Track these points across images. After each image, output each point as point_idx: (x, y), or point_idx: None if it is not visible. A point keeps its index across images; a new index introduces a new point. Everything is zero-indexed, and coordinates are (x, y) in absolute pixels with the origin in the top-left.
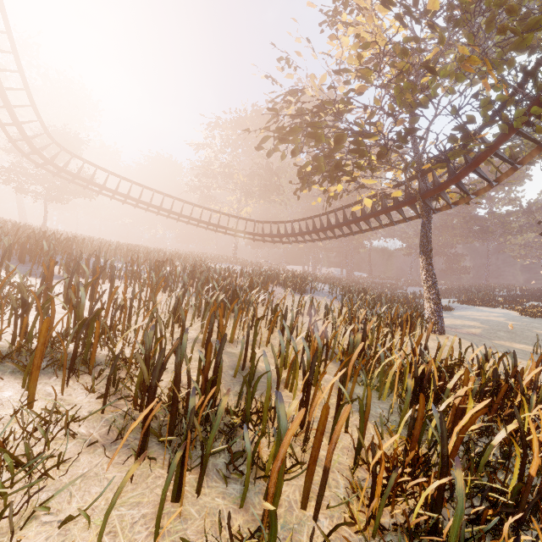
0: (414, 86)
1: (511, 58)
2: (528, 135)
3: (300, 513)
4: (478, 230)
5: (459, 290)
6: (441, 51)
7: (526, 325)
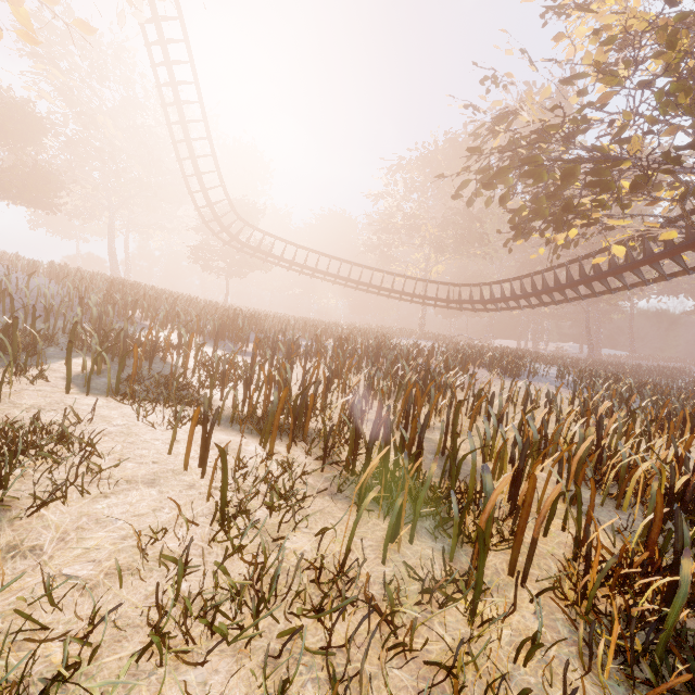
0: (688, 88)
1: None
2: None
3: (507, 579)
4: None
5: None
6: None
7: None
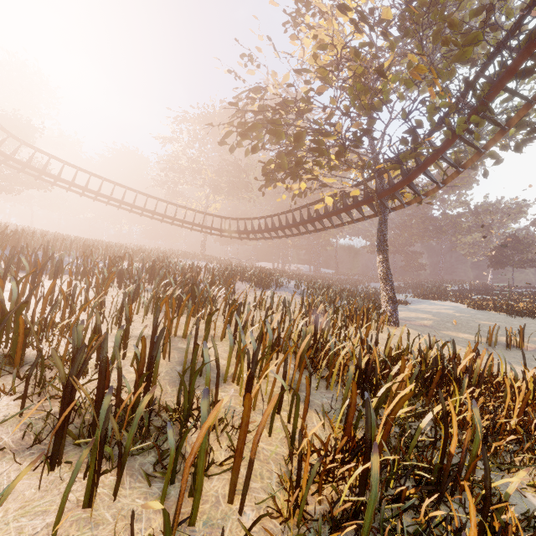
0: (367, 89)
1: (453, 68)
2: (469, 142)
3: (226, 508)
4: (433, 230)
5: (416, 285)
6: (397, 59)
7: (471, 317)
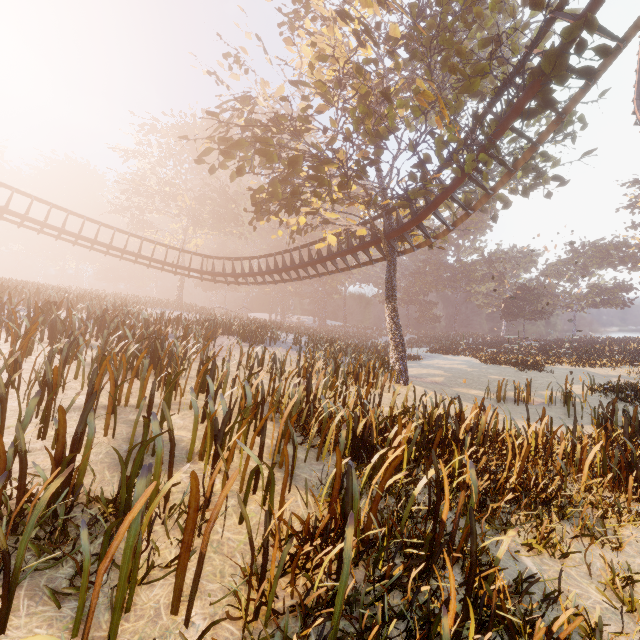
0: (370, 112)
1: (460, 99)
2: (477, 182)
3: (168, 621)
4: (448, 278)
5: (430, 338)
6: (407, 84)
7: (483, 371)
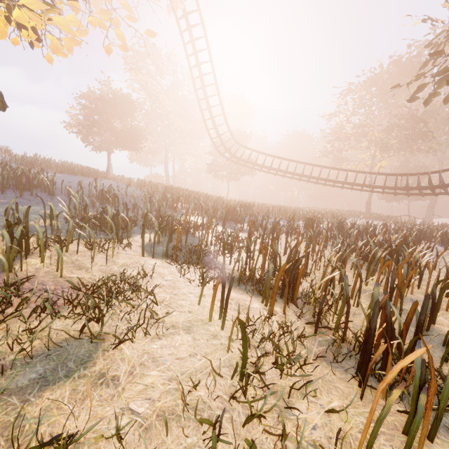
0: None
1: None
2: None
3: None
4: None
5: None
6: None
7: None
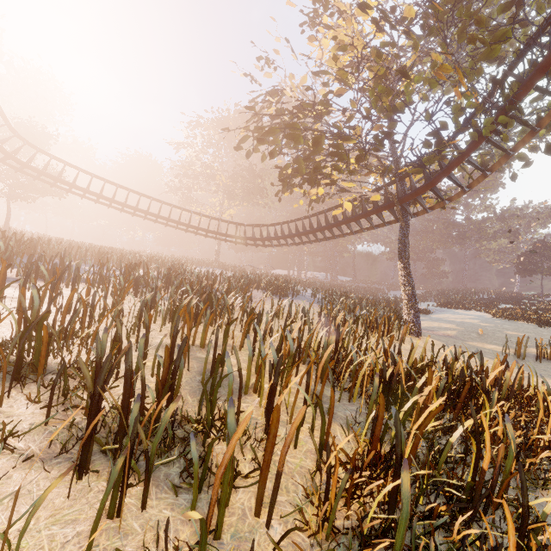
0: (389, 91)
1: (480, 67)
2: (496, 143)
3: (253, 521)
4: (456, 236)
5: (438, 293)
6: (419, 59)
7: (497, 327)
